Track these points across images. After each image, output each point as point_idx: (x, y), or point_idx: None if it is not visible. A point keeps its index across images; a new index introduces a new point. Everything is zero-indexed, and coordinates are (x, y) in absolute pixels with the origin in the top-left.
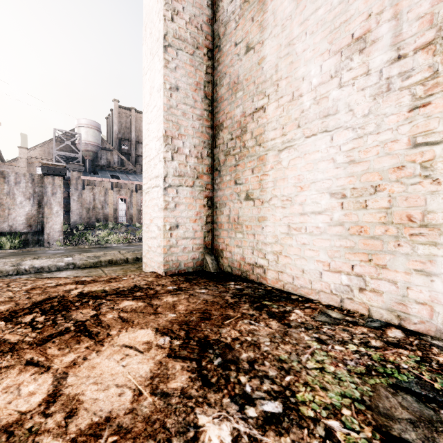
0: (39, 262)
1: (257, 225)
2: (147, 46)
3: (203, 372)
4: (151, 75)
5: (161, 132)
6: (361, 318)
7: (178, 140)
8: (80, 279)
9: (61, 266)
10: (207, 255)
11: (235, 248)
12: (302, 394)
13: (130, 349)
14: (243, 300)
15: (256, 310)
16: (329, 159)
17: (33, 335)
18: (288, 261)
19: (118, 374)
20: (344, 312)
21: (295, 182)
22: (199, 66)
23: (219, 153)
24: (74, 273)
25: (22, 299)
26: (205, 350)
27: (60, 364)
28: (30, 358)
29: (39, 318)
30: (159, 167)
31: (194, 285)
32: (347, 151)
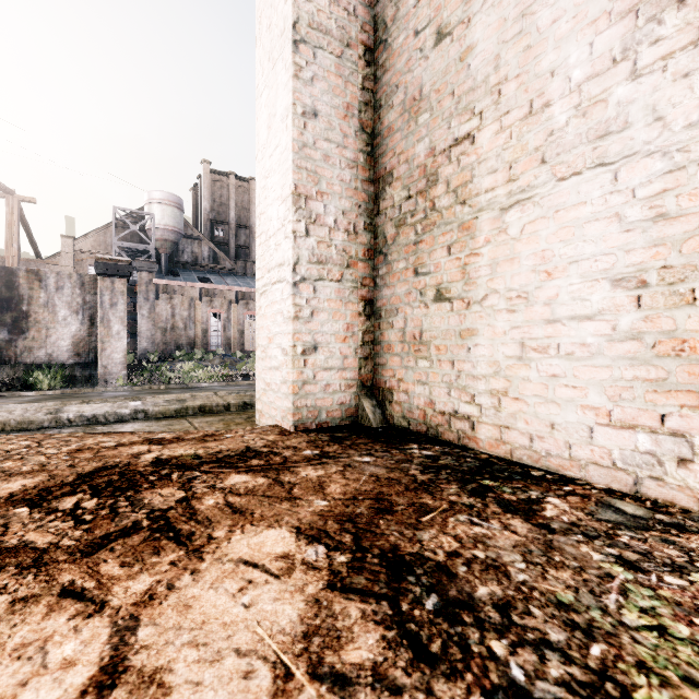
0: (91, 408)
1: (457, 344)
2: (262, 49)
3: (408, 627)
4: (270, 96)
5: (288, 188)
6: (688, 518)
7: (317, 202)
8: (155, 435)
9: (125, 415)
10: (364, 397)
11: (416, 386)
12: (645, 693)
13: (254, 568)
14: (443, 477)
15: (474, 496)
16: (610, 216)
17: (76, 534)
18: (520, 409)
19: (237, 623)
20: (646, 504)
21: (535, 264)
22: (351, 77)
23: (384, 223)
24: (145, 425)
25: (61, 468)
26: (401, 576)
27: (124, 597)
28: (69, 583)
29: (88, 502)
30: (285, 247)
31: (349, 449)
32: (651, 198)
